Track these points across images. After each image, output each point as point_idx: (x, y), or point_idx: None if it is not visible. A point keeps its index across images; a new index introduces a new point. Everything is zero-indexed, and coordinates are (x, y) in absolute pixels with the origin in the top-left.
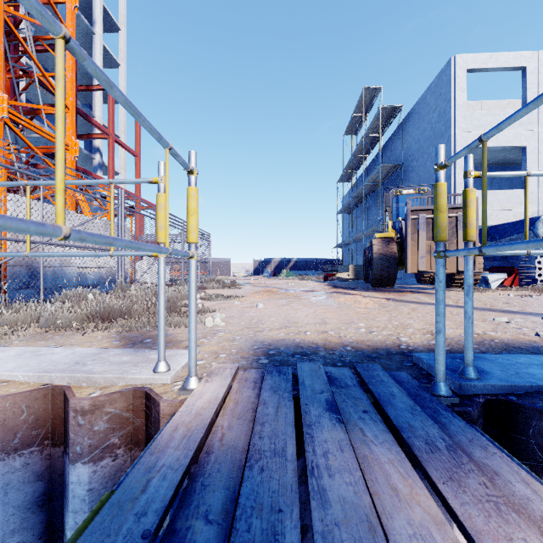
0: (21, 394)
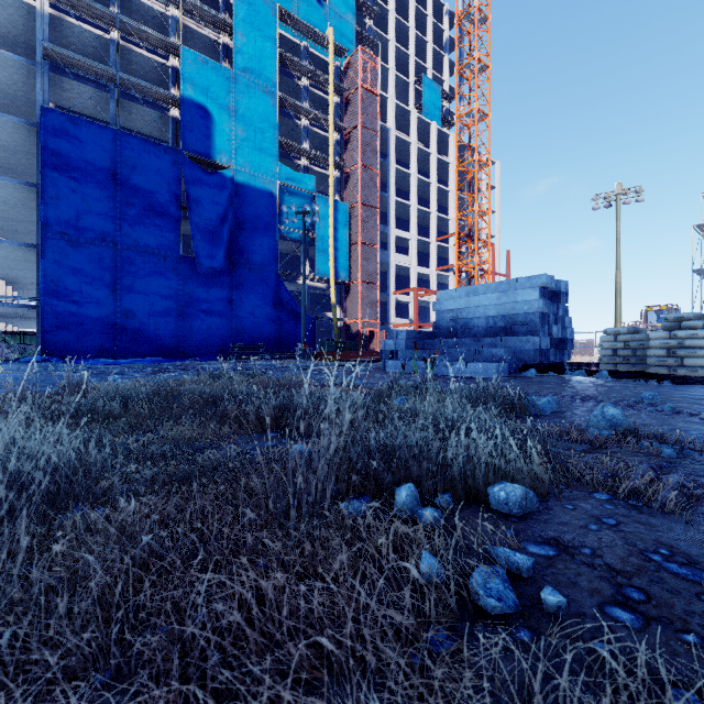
0: None
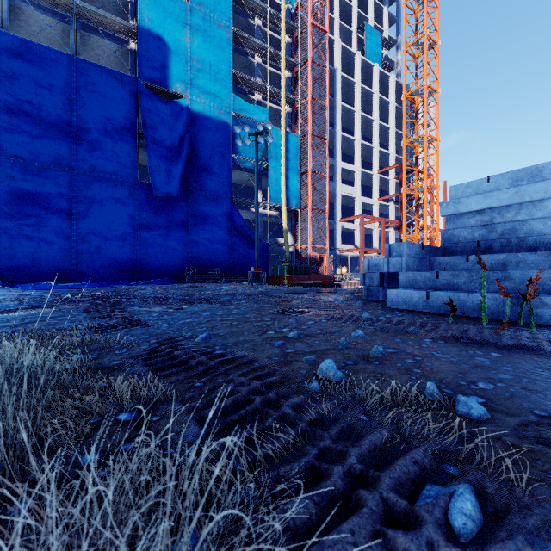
0: None
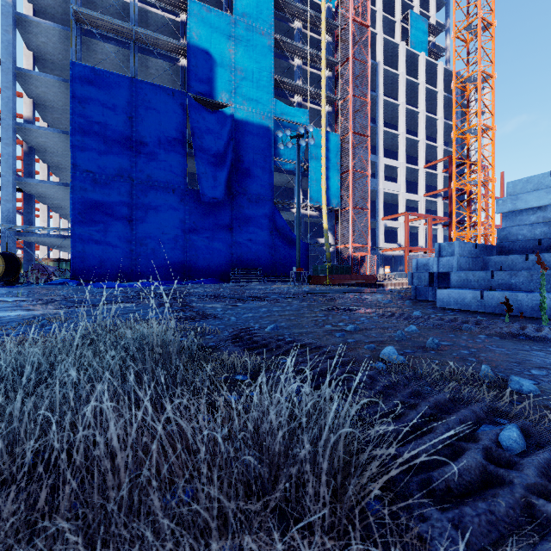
0: None
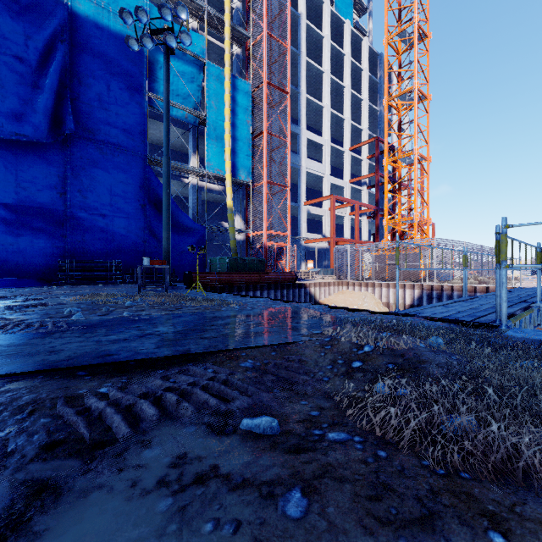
0: (494, 287)
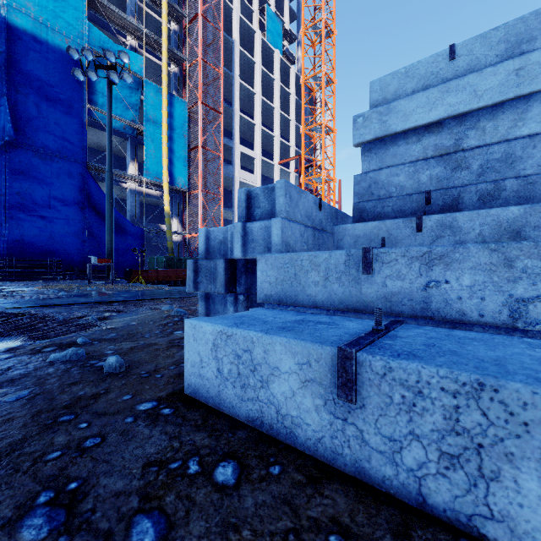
0: None
